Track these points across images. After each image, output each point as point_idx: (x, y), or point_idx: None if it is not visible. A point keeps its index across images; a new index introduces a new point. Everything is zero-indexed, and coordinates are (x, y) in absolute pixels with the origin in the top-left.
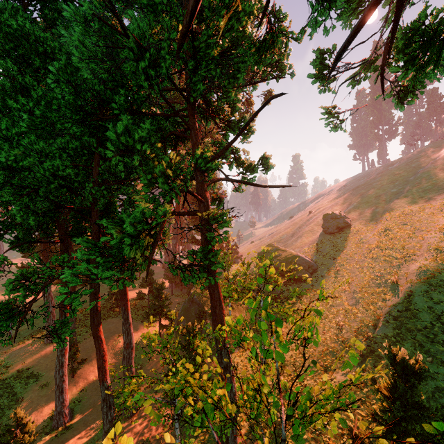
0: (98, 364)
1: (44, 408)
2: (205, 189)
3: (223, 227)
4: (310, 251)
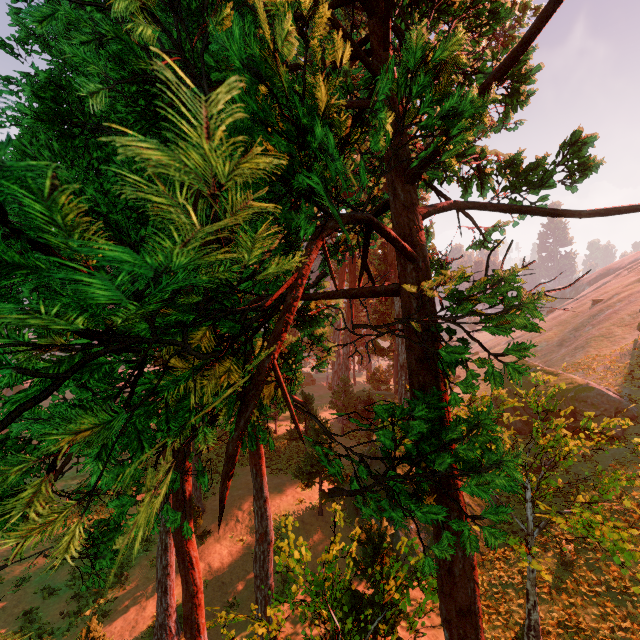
0: (184, 611)
1: (149, 602)
2: (418, 223)
3: (505, 330)
4: (612, 377)
